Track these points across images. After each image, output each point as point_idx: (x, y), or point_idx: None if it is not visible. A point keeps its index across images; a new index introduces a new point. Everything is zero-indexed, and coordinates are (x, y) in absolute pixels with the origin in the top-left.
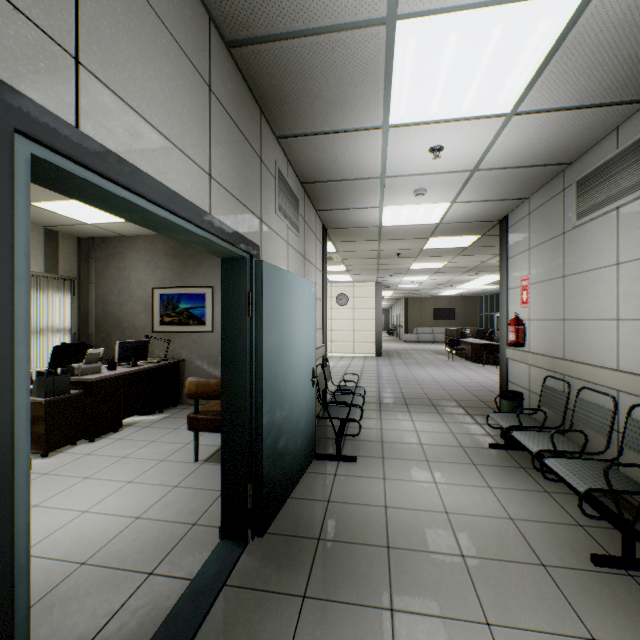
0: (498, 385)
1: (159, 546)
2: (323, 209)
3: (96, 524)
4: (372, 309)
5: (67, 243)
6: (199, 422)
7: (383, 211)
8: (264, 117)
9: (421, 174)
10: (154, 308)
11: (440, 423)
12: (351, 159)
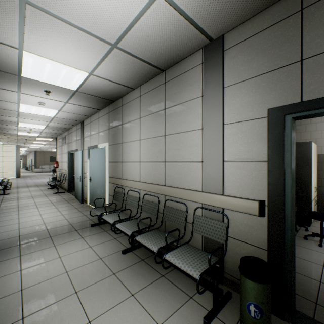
0: None
1: None
2: None
3: None
4: (14, 157)
5: None
6: None
7: (19, 132)
8: None
9: (29, 130)
10: None
11: (38, 188)
12: (9, 127)
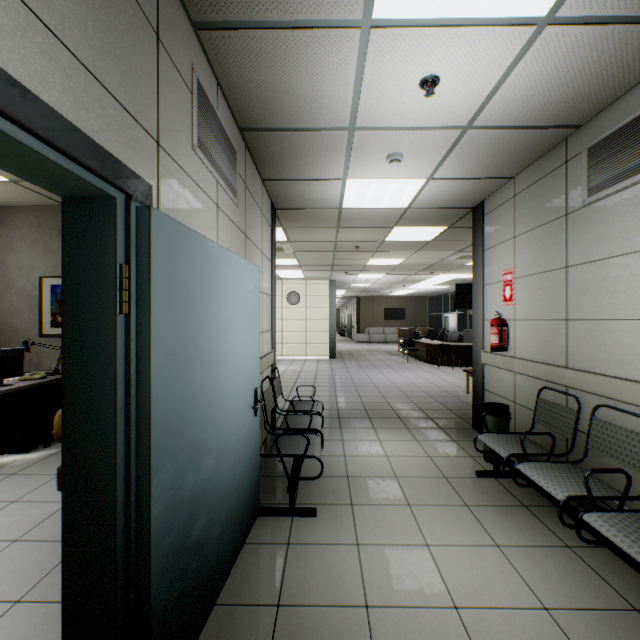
0: (459, 389)
1: None
2: (271, 178)
3: None
4: (325, 308)
5: None
6: None
7: (346, 186)
8: None
9: (401, 129)
10: (43, 304)
11: (412, 442)
12: (311, 89)
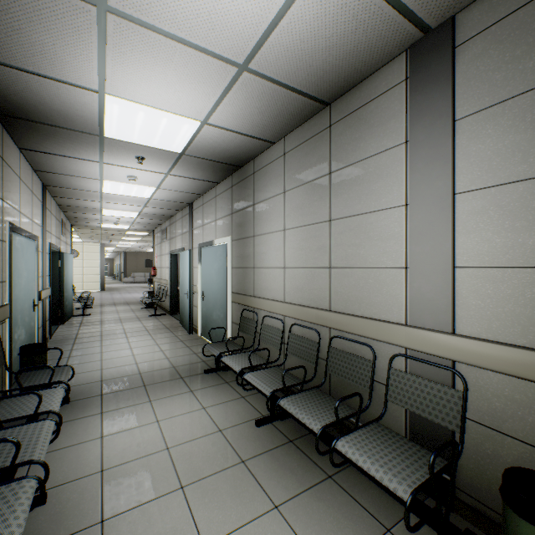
0: None
1: None
2: (74, 221)
3: None
4: (98, 260)
5: None
6: None
7: (103, 224)
8: (61, 209)
9: (116, 220)
10: None
11: (128, 307)
12: (90, 216)
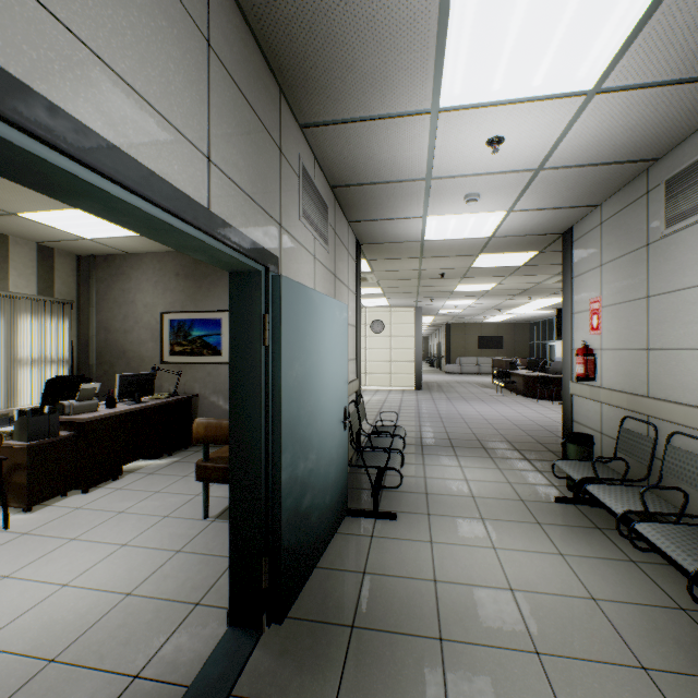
0: (556, 424)
1: (151, 635)
2: (357, 220)
3: (76, 603)
4: (411, 337)
5: (64, 261)
6: (209, 471)
7: (427, 222)
8: (284, 98)
9: (474, 175)
10: (163, 336)
11: (494, 470)
12: (391, 155)
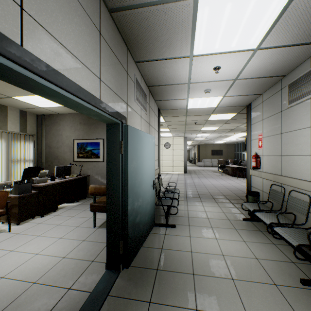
0: (245, 188)
1: (74, 273)
2: (158, 100)
3: (42, 261)
4: (182, 150)
5: (31, 117)
6: (96, 207)
7: (188, 101)
8: (129, 51)
9: (208, 81)
10: (74, 149)
11: (217, 207)
12: (173, 73)
